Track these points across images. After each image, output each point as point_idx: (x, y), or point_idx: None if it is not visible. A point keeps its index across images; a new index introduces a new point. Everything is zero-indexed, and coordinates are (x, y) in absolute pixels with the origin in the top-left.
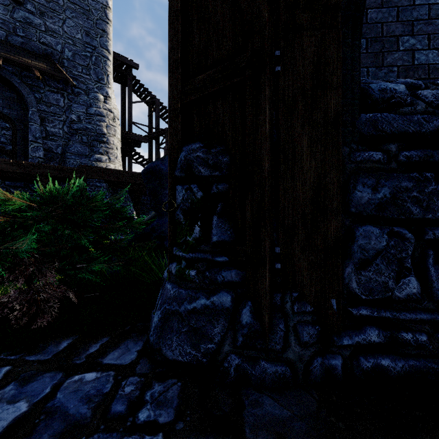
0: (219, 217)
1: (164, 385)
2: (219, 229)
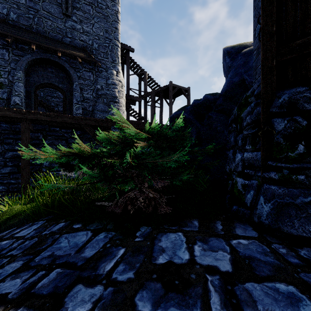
0: None
1: (305, 250)
2: None
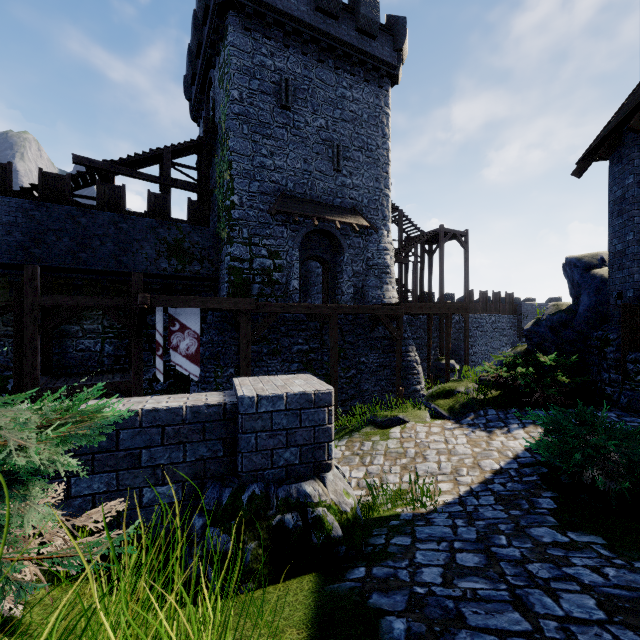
0: None
1: None
2: None
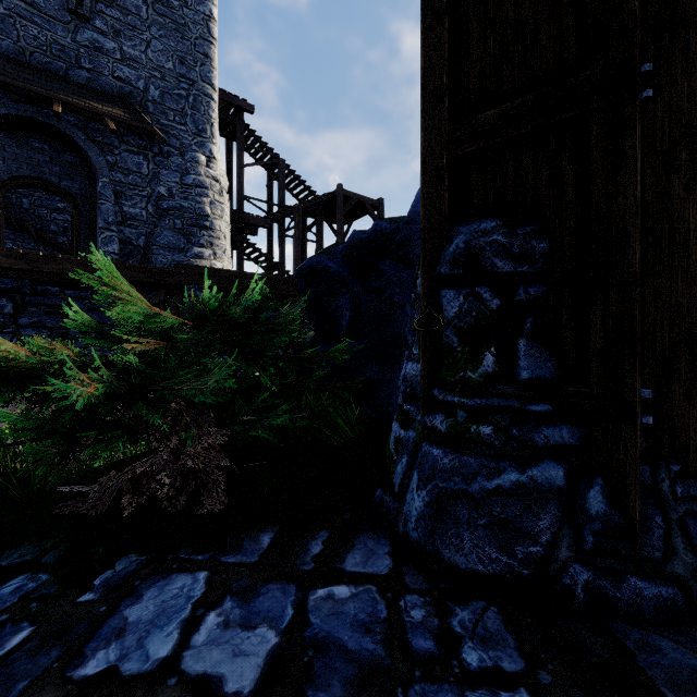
0: (530, 340)
1: (471, 609)
2: (531, 359)
